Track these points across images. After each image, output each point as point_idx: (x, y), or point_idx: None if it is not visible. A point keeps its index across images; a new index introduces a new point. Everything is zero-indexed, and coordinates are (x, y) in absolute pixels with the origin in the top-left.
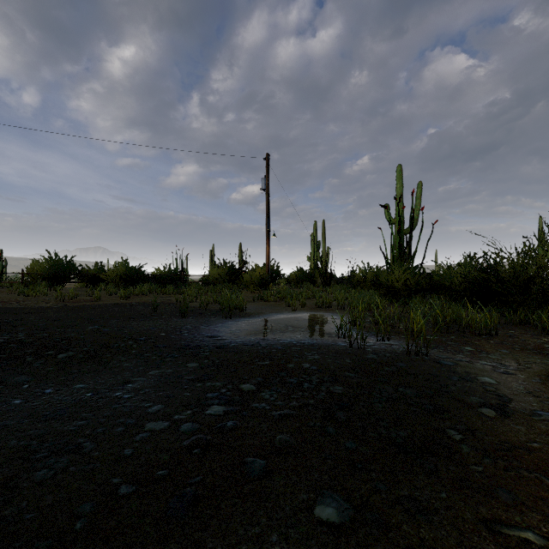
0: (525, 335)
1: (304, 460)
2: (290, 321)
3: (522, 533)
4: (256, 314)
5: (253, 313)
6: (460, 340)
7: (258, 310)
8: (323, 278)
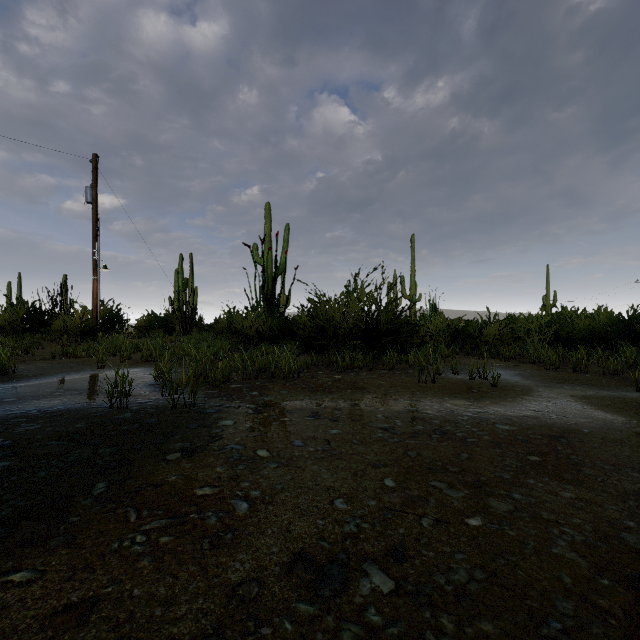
0: (325, 375)
1: None
2: (75, 382)
3: (13, 576)
4: (31, 377)
5: (26, 376)
6: (260, 385)
7: (44, 370)
8: (182, 324)
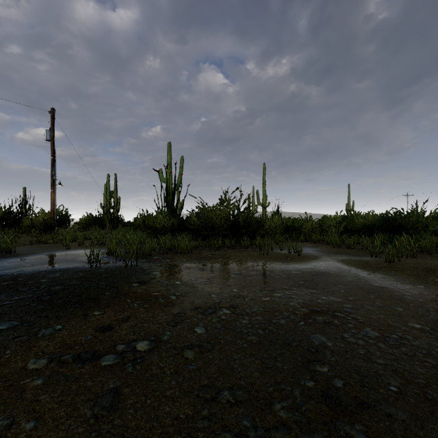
0: (207, 252)
1: (4, 316)
2: (58, 256)
3: (95, 313)
4: (27, 254)
5: (23, 254)
6: (170, 257)
7: (31, 251)
8: (111, 222)
